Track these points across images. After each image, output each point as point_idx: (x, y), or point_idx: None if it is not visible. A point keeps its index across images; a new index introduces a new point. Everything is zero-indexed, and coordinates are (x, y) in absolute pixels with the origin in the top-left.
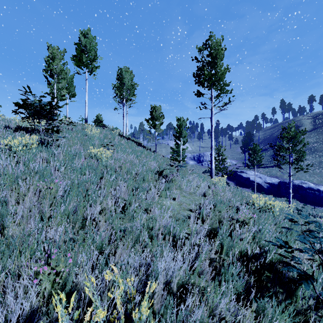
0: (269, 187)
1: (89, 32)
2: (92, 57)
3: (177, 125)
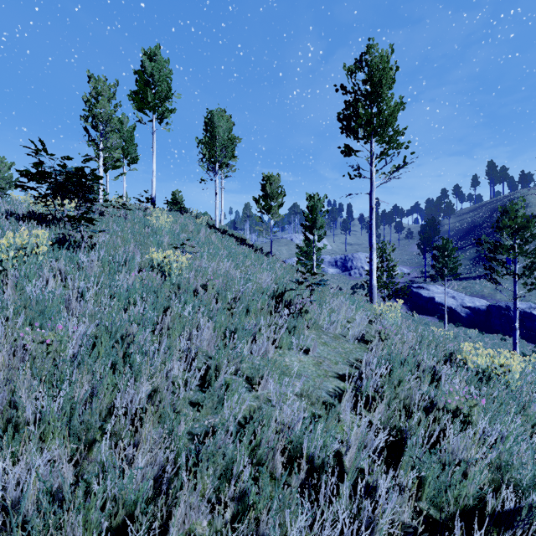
0: (470, 315)
1: (158, 51)
2: (163, 93)
3: (308, 207)
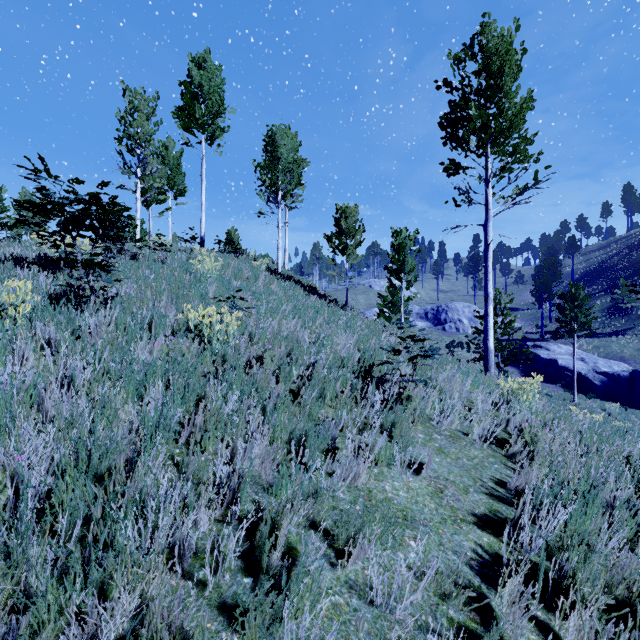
0: (607, 383)
1: (208, 56)
2: (215, 108)
3: (393, 246)
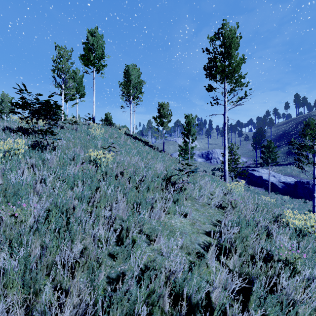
0: (284, 187)
1: (97, 30)
2: (100, 55)
3: (185, 122)
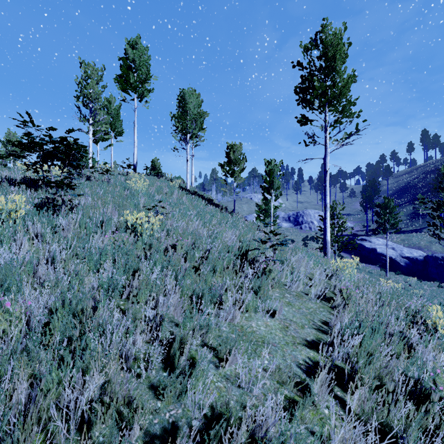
0: (409, 264)
1: (139, 40)
2: (143, 76)
3: (266, 171)
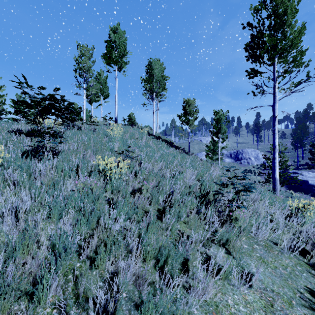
0: None
1: (119, 26)
2: (122, 52)
3: (214, 119)
